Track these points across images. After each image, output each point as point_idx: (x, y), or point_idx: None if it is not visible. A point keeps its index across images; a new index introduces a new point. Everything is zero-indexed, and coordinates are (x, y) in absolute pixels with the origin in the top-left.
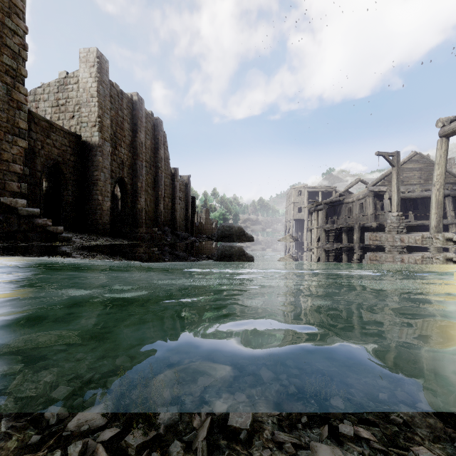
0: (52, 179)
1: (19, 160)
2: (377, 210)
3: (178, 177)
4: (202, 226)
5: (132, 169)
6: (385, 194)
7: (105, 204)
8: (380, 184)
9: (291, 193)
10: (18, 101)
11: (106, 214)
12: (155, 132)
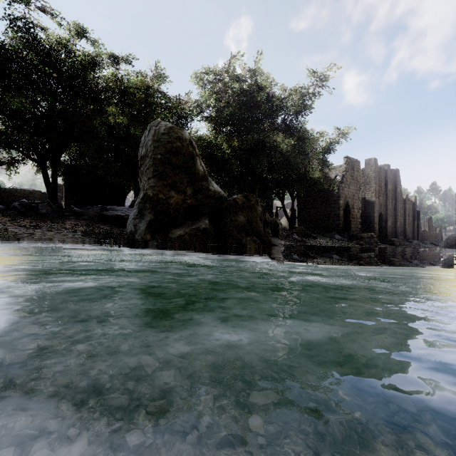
0: None
1: (359, 217)
2: None
3: (408, 200)
4: (425, 233)
5: (384, 206)
6: None
7: (376, 227)
8: None
9: None
10: (359, 198)
11: (377, 232)
12: (394, 178)
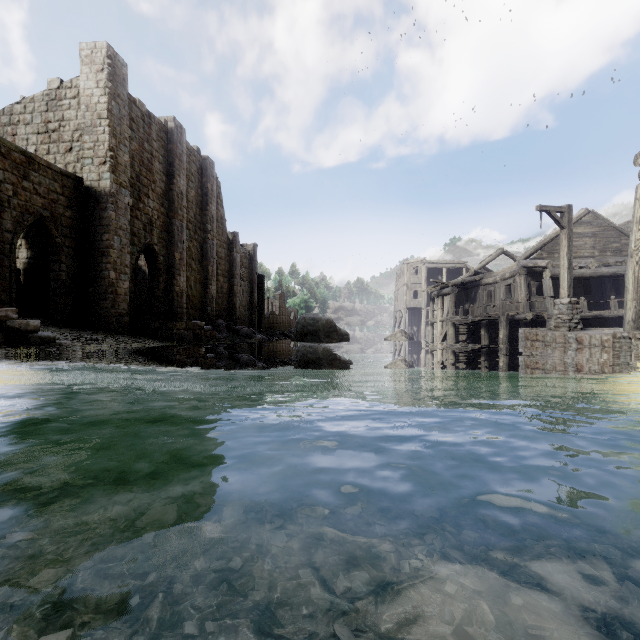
0: (38, 246)
1: None
2: (531, 295)
3: (238, 245)
4: (275, 317)
5: (166, 232)
6: (544, 272)
7: (121, 284)
8: (535, 257)
9: (402, 270)
10: None
11: (123, 300)
12: (203, 177)
